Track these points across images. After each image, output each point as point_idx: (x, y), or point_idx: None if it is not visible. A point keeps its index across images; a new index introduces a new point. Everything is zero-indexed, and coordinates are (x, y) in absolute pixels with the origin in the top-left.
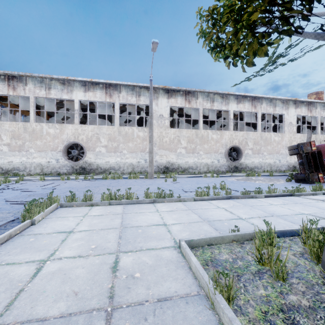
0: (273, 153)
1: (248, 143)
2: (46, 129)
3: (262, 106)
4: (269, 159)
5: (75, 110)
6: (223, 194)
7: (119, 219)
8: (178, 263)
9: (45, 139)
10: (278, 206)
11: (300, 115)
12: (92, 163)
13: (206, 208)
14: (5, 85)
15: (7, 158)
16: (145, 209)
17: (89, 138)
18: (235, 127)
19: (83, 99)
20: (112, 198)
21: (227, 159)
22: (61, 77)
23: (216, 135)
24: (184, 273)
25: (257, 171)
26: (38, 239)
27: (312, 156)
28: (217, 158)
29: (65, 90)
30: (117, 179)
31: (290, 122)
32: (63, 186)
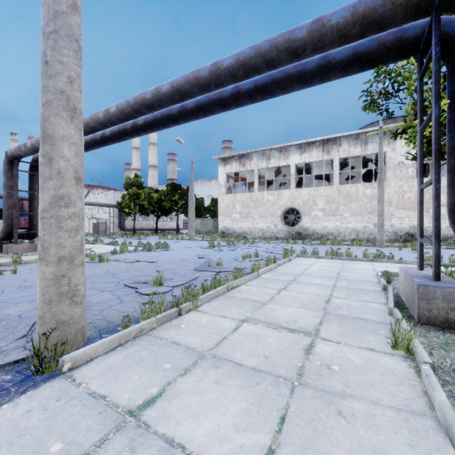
0: None
1: None
2: (267, 196)
3: None
4: None
5: (291, 175)
6: None
7: (340, 265)
8: (372, 277)
9: (266, 206)
10: None
11: None
12: (308, 228)
13: None
14: (238, 164)
15: (239, 223)
16: (361, 263)
17: (305, 202)
18: None
19: (298, 162)
20: (334, 254)
21: None
22: (279, 146)
23: None
24: (373, 279)
25: None
26: (297, 265)
27: None
28: None
29: (282, 157)
30: (336, 245)
31: None
32: (288, 247)
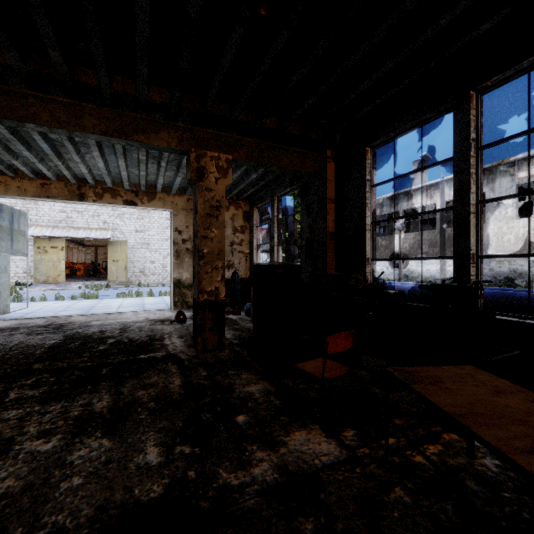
0: None
1: None
2: (380, 241)
3: None
4: None
5: (400, 221)
6: None
7: None
8: None
9: (380, 251)
10: None
11: None
12: (414, 271)
13: None
14: None
15: None
16: None
17: (411, 246)
18: None
19: (406, 208)
20: None
21: None
22: (388, 195)
23: None
24: None
25: None
26: None
27: None
28: None
29: (392, 204)
30: None
31: None
32: None
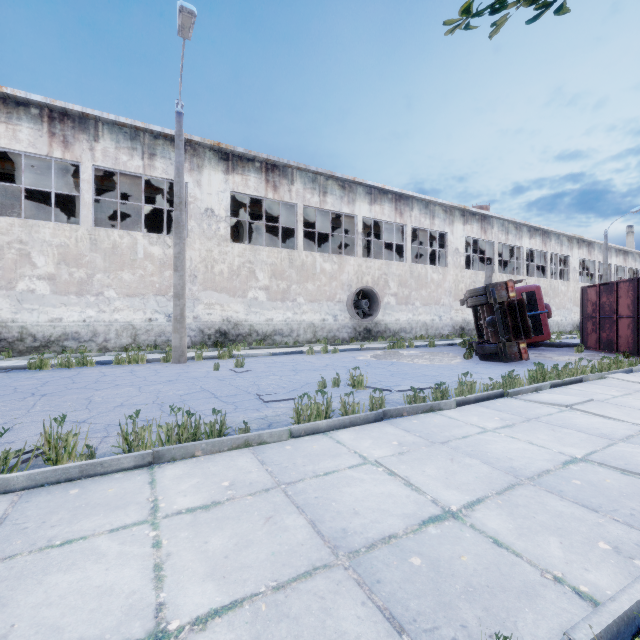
0: (431, 304)
1: (390, 283)
2: None
3: (413, 214)
4: (424, 314)
5: None
6: (361, 402)
7: None
8: None
9: None
10: (503, 437)
11: (471, 236)
12: (5, 323)
13: (330, 472)
14: None
15: None
16: (103, 510)
17: None
18: (365, 251)
19: None
20: None
21: (352, 313)
22: None
23: (331, 264)
24: None
25: (405, 338)
26: None
27: (509, 309)
28: (332, 311)
29: None
30: (78, 367)
31: (456, 247)
32: None
